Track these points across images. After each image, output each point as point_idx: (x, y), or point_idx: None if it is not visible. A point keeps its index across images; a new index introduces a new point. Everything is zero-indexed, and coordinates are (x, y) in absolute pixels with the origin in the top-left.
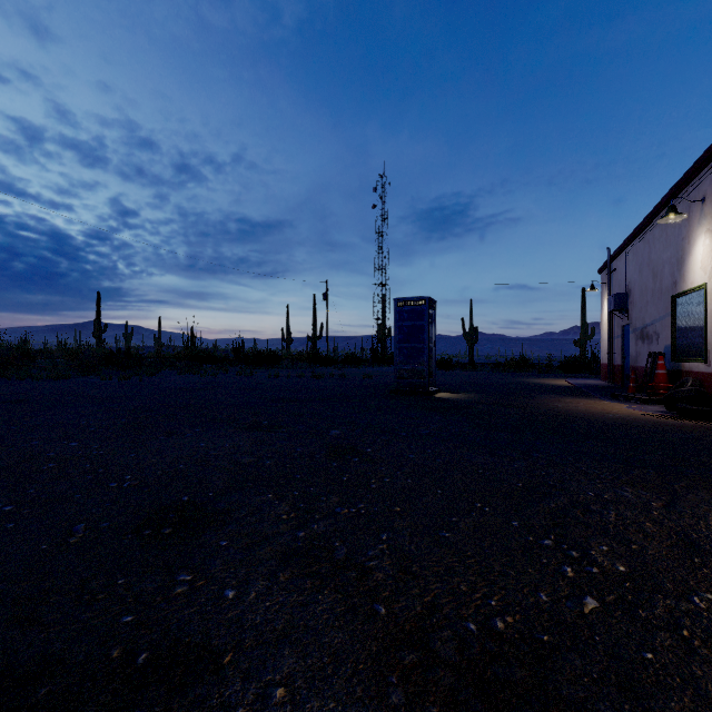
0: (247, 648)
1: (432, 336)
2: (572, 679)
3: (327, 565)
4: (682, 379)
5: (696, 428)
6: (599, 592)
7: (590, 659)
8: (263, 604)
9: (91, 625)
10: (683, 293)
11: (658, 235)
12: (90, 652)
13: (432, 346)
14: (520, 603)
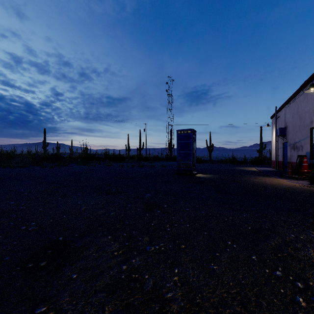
0: None
1: (194, 147)
2: None
3: (139, 296)
4: None
5: None
6: None
7: None
8: None
9: None
10: None
11: (302, 99)
12: None
13: (194, 152)
14: None
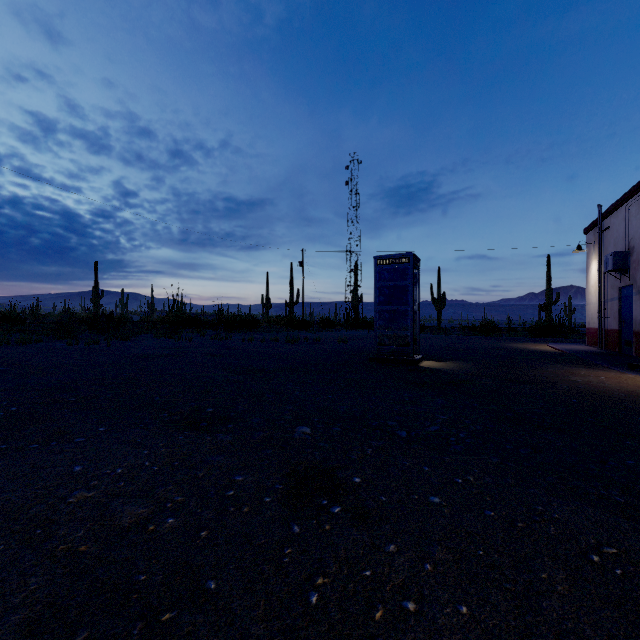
0: None
1: (415, 298)
2: None
3: None
4: None
5: None
6: None
7: None
8: None
9: None
10: None
11: None
12: None
13: (415, 309)
14: None
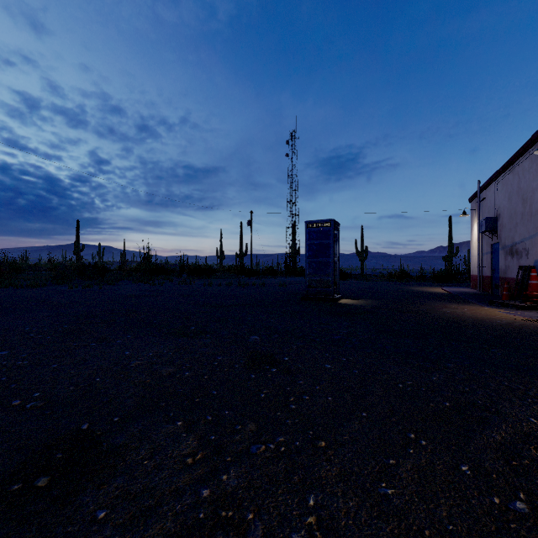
0: None
1: (336, 252)
2: None
3: None
4: None
5: None
6: None
7: None
8: None
9: None
10: None
11: (527, 167)
12: None
13: (336, 261)
14: None
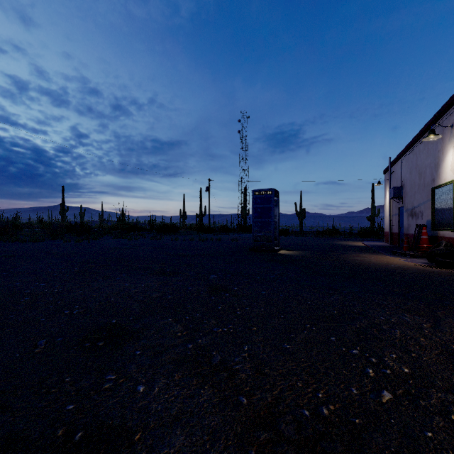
0: (151, 428)
1: (276, 214)
2: (377, 452)
3: (207, 368)
4: (438, 242)
5: (449, 274)
6: (391, 387)
7: (388, 436)
8: (163, 396)
9: (45, 411)
10: (439, 186)
11: (422, 149)
12: (43, 431)
13: (276, 220)
14: (338, 395)
